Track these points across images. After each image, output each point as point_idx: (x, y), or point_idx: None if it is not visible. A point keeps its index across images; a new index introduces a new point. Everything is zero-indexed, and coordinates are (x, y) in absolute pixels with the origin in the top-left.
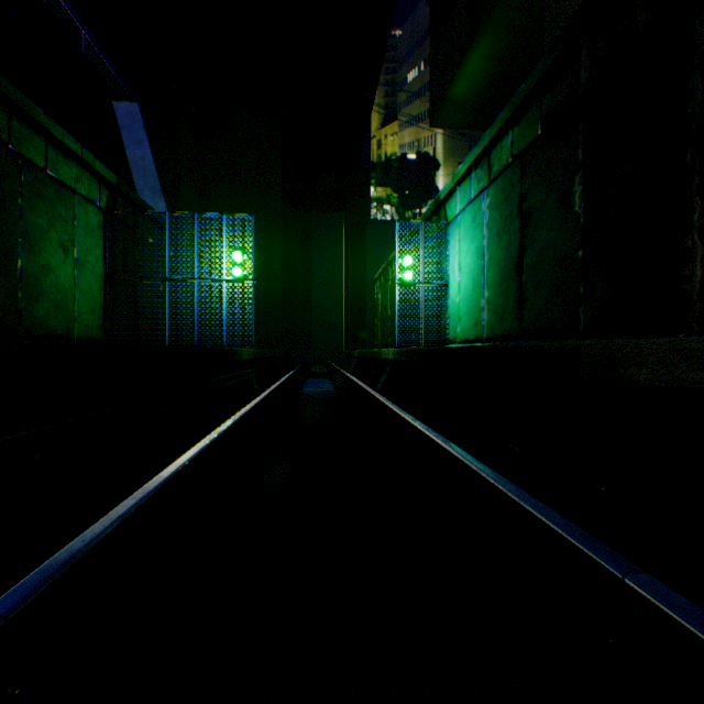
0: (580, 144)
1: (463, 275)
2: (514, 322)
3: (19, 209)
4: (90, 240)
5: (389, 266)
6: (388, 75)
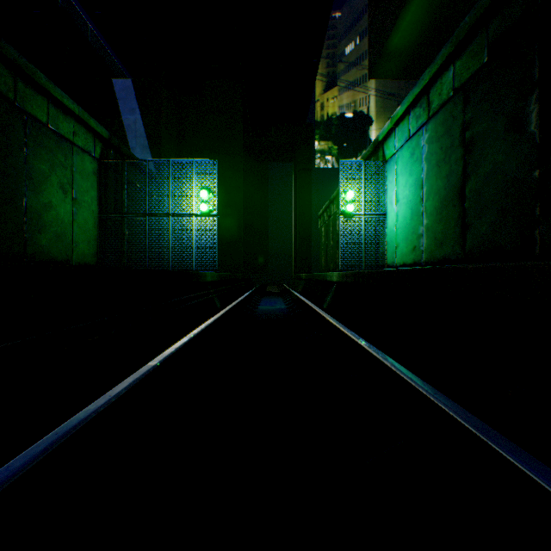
0: (536, 62)
1: (401, 206)
2: (455, 247)
3: (24, 156)
4: (86, 183)
5: (331, 204)
6: (329, 49)
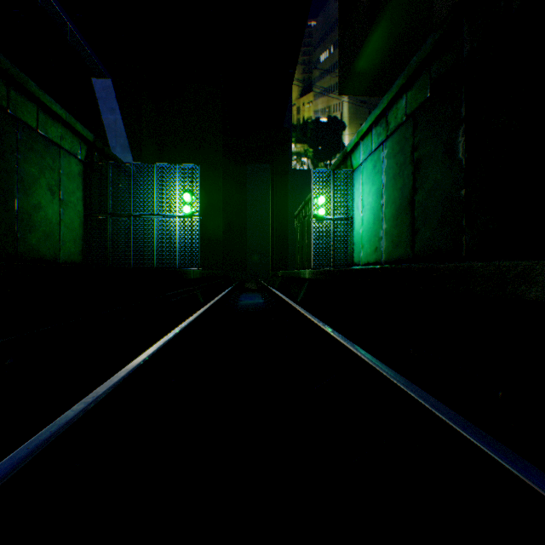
0: (463, 103)
1: (366, 211)
2: (407, 249)
3: (16, 160)
4: (72, 185)
5: (306, 205)
6: (305, 56)
